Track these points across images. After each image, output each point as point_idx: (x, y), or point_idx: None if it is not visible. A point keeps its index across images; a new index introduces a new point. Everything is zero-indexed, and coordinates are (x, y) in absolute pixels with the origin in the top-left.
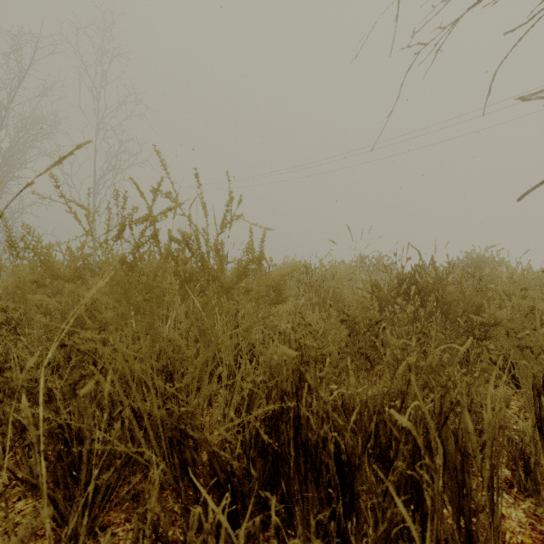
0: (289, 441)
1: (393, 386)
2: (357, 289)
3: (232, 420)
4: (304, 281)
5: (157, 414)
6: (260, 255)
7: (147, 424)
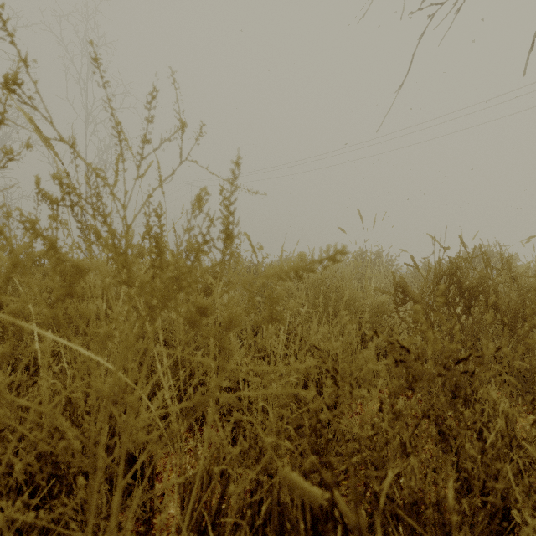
0: None
1: None
2: (371, 289)
3: (191, 531)
4: (305, 280)
5: None
6: (227, 224)
7: None
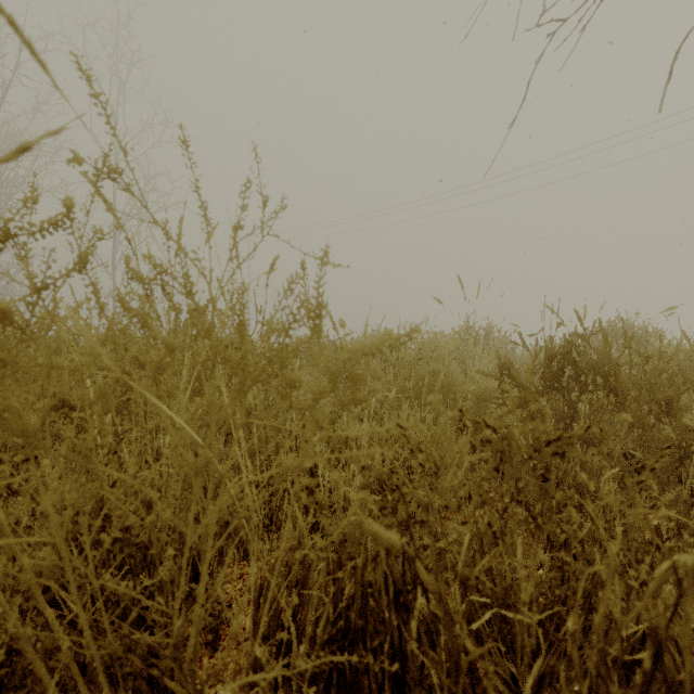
0: (379, 692)
1: (632, 614)
2: (473, 372)
3: (269, 624)
4: (394, 361)
5: (94, 654)
6: (316, 305)
7: (75, 673)
